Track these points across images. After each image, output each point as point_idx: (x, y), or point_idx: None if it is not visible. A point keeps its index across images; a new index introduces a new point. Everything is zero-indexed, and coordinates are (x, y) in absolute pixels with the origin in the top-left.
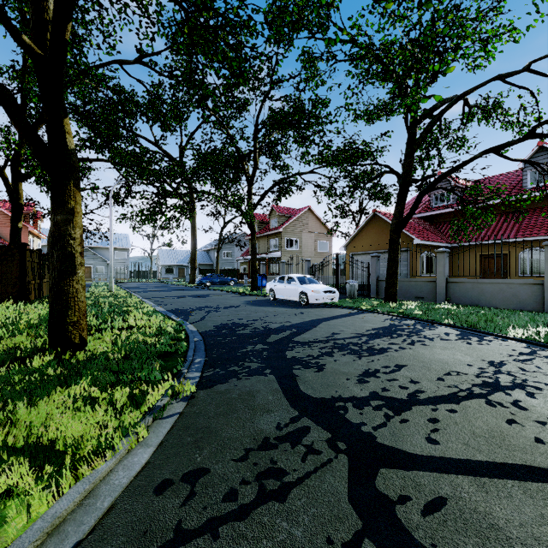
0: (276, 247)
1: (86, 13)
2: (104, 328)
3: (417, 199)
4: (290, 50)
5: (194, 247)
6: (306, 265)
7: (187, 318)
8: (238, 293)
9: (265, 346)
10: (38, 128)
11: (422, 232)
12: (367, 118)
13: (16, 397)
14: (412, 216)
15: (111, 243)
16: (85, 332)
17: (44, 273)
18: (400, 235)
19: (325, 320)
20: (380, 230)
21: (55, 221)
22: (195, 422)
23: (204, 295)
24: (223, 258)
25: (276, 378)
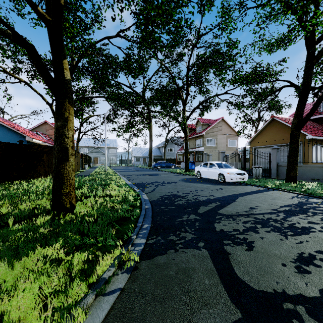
0: (201, 144)
1: (83, 1)
2: (91, 195)
3: (316, 102)
4: (211, 10)
5: (151, 146)
6: (221, 155)
7: (144, 189)
8: (176, 173)
9: (197, 216)
10: None
11: (313, 130)
12: (269, 49)
13: (5, 255)
14: (311, 116)
15: (105, 144)
16: (73, 200)
17: None
18: (300, 131)
19: (241, 195)
20: (277, 130)
21: (56, 126)
22: (132, 307)
23: (156, 174)
24: (168, 152)
25: (210, 253)
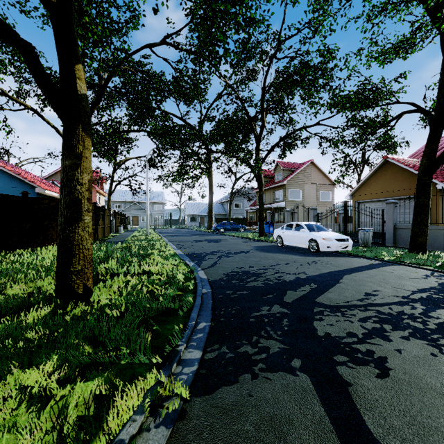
0: (281, 198)
1: None
2: (121, 272)
3: None
4: (298, 2)
5: (211, 200)
6: (311, 213)
7: (200, 263)
8: (247, 238)
9: (284, 309)
10: (94, 109)
11: None
12: (383, 58)
13: None
14: None
15: (147, 197)
16: (90, 281)
17: (99, 221)
18: (432, 176)
19: (347, 273)
20: (392, 177)
21: (63, 166)
22: None
23: (218, 240)
24: (235, 208)
25: (314, 383)
